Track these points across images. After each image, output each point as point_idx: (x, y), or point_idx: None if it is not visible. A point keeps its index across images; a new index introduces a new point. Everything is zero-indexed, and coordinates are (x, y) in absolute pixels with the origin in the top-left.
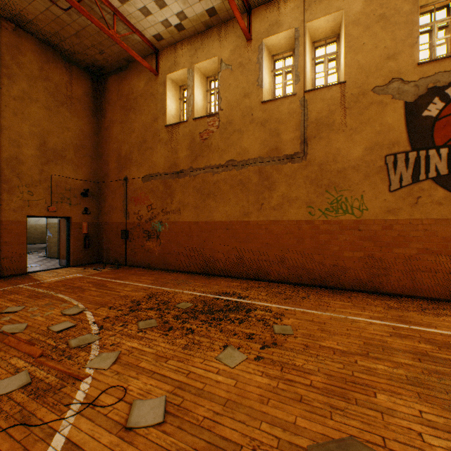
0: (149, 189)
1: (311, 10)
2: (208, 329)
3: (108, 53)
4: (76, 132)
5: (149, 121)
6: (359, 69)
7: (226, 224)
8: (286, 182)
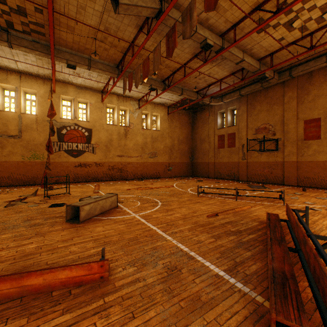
0: None
1: (24, 84)
2: None
3: None
4: None
5: None
6: (43, 112)
7: None
8: (12, 146)
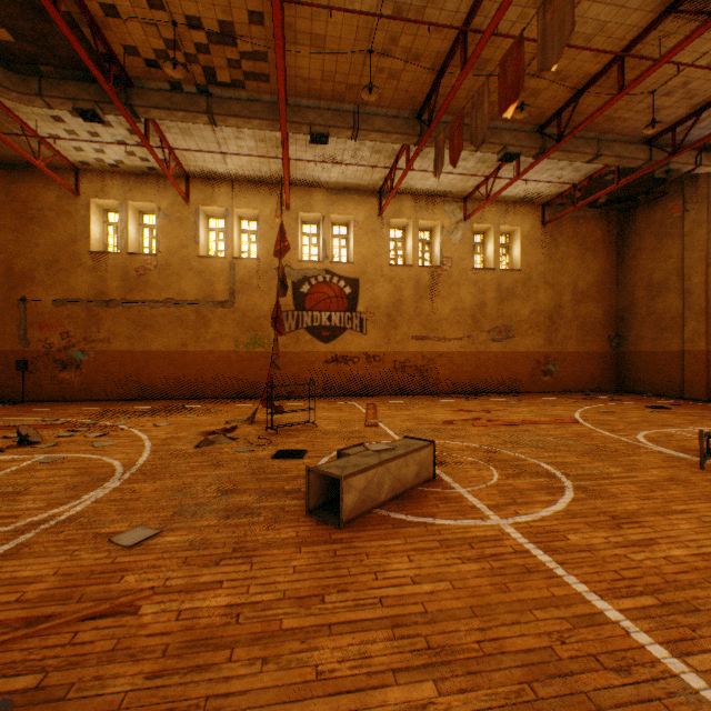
0: (64, 315)
1: (238, 201)
2: (171, 414)
3: (4, 152)
4: None
5: (65, 241)
6: (268, 253)
7: (165, 353)
8: (219, 322)
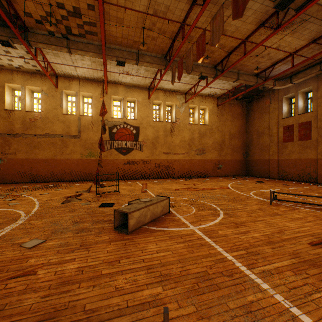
0: None
1: (82, 88)
2: (49, 189)
3: None
4: None
5: None
6: (97, 113)
7: (45, 160)
8: (73, 145)
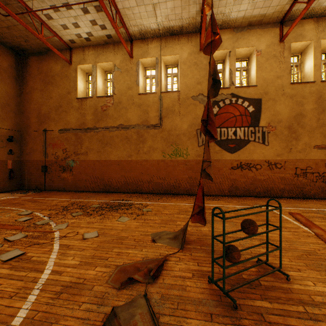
0: (64, 138)
1: (164, 50)
2: (111, 213)
3: (32, 42)
4: (3, 94)
5: (64, 93)
6: (186, 86)
7: (118, 162)
8: (152, 139)
